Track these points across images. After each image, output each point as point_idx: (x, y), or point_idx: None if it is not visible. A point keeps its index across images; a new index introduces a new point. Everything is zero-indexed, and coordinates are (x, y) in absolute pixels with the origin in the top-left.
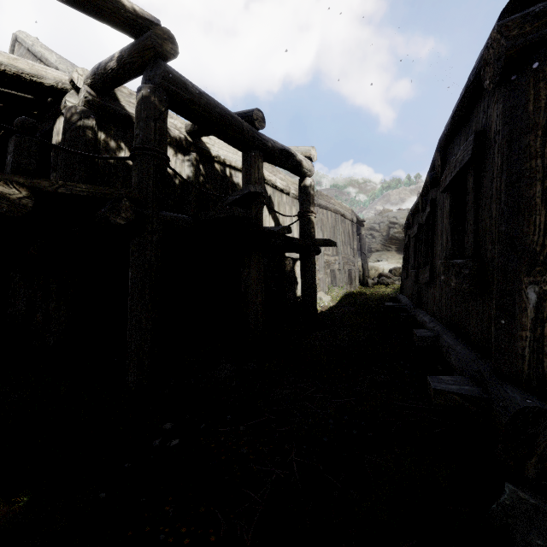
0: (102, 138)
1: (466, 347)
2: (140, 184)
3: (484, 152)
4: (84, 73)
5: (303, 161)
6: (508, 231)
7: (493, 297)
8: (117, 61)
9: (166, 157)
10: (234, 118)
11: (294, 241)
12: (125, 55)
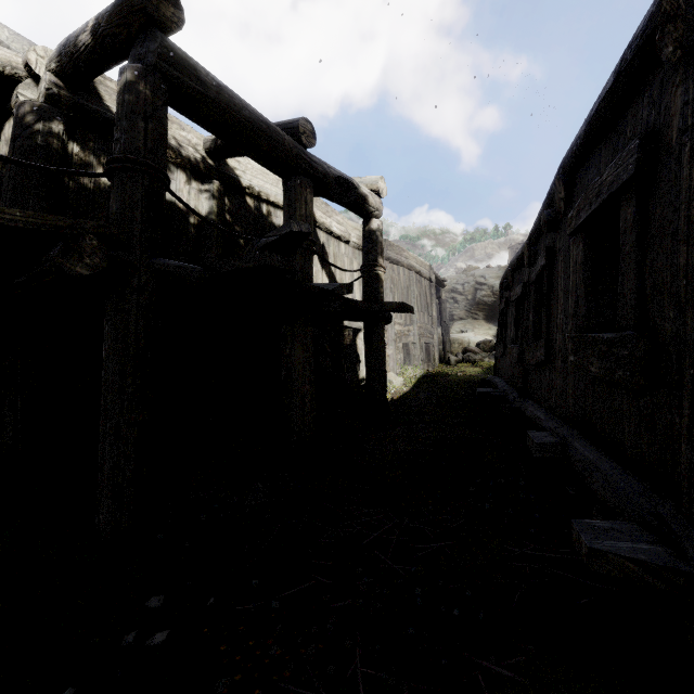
0: (74, 151)
1: (619, 466)
2: (120, 214)
3: (654, 166)
4: (46, 55)
5: (369, 196)
6: None
7: (683, 395)
8: (92, 33)
9: (163, 176)
10: (271, 127)
11: (356, 305)
12: (102, 22)
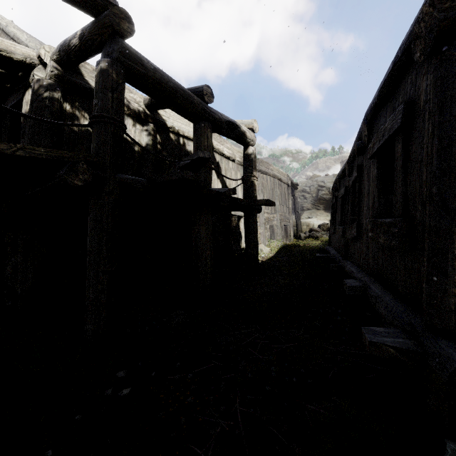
0: (67, 108)
1: (394, 298)
2: (98, 148)
3: (412, 120)
4: (50, 50)
5: (247, 132)
6: (439, 193)
7: (424, 254)
8: (79, 39)
9: (122, 125)
10: (186, 92)
11: (239, 201)
12: (86, 32)
